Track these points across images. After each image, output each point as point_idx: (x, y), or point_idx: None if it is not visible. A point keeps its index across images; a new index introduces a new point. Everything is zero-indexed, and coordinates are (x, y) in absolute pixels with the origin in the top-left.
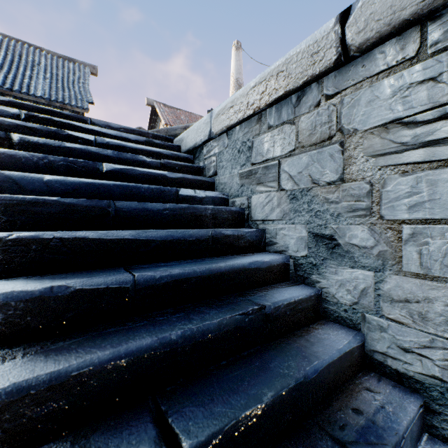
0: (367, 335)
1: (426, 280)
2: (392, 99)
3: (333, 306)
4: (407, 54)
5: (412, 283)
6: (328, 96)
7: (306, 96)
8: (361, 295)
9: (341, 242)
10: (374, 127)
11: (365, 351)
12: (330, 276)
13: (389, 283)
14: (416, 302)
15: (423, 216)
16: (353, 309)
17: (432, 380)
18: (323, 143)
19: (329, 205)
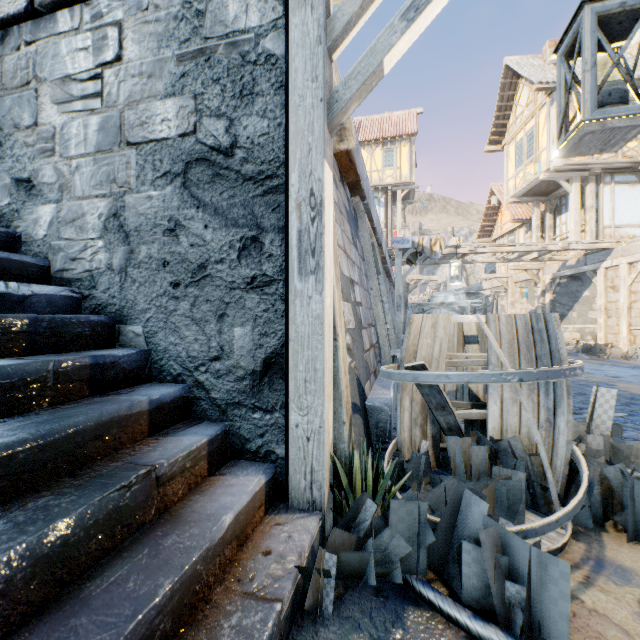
0: (53, 261)
1: (84, 200)
2: (67, 58)
3: (31, 246)
4: (75, 25)
5: (77, 206)
6: (27, 43)
7: (10, 37)
8: (50, 227)
9: (37, 183)
10: (58, 79)
11: (52, 275)
12: (29, 217)
13: (66, 210)
14: (79, 219)
15: (82, 152)
16: (45, 242)
17: (87, 274)
18: (24, 88)
19: (28, 149)
